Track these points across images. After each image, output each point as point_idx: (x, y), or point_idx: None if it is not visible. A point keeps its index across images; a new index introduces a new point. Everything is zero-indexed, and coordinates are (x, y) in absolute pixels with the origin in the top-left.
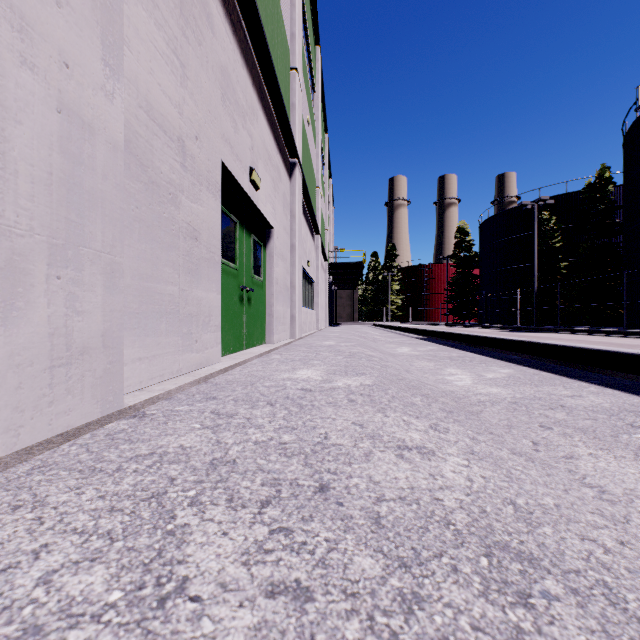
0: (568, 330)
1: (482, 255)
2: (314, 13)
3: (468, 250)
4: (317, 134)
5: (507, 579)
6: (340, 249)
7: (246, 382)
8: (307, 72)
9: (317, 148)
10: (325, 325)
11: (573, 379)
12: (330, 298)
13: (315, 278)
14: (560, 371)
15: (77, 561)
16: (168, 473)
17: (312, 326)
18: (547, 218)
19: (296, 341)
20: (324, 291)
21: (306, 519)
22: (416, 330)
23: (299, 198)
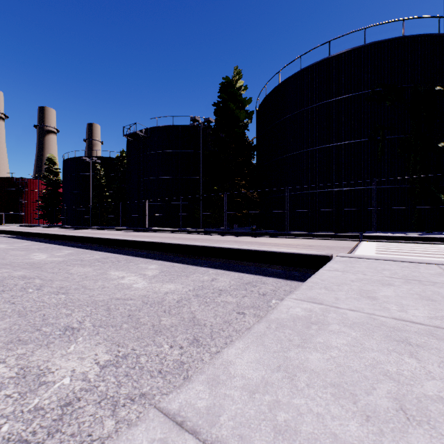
0: (96, 228)
1: (65, 181)
2: None
3: (56, 175)
4: None
5: None
6: None
7: None
8: None
9: None
10: None
11: (49, 244)
12: None
13: None
14: (51, 242)
15: None
16: None
17: None
18: (100, 168)
19: None
20: None
21: None
22: None
23: None
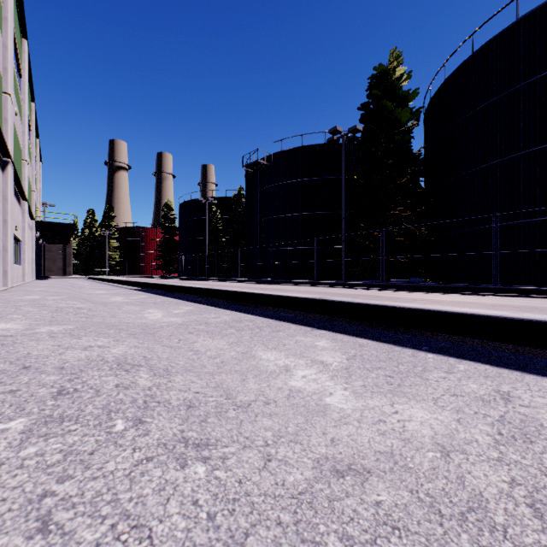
0: (213, 279)
1: (180, 227)
2: (22, 17)
3: (172, 222)
4: (24, 114)
5: (79, 309)
6: (50, 205)
7: (1, 299)
8: (15, 72)
9: (24, 126)
10: (32, 278)
11: (166, 297)
12: (37, 253)
13: (22, 238)
14: (167, 295)
15: (3, 308)
16: (5, 306)
17: (19, 279)
18: (215, 210)
19: (10, 289)
20: (31, 247)
21: (43, 307)
22: (119, 281)
23: (12, 186)
